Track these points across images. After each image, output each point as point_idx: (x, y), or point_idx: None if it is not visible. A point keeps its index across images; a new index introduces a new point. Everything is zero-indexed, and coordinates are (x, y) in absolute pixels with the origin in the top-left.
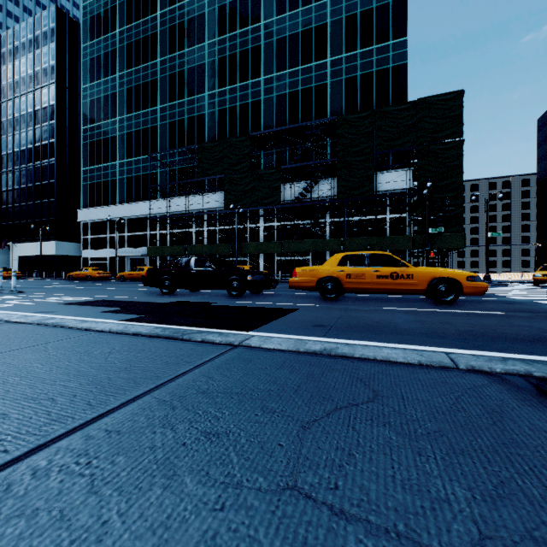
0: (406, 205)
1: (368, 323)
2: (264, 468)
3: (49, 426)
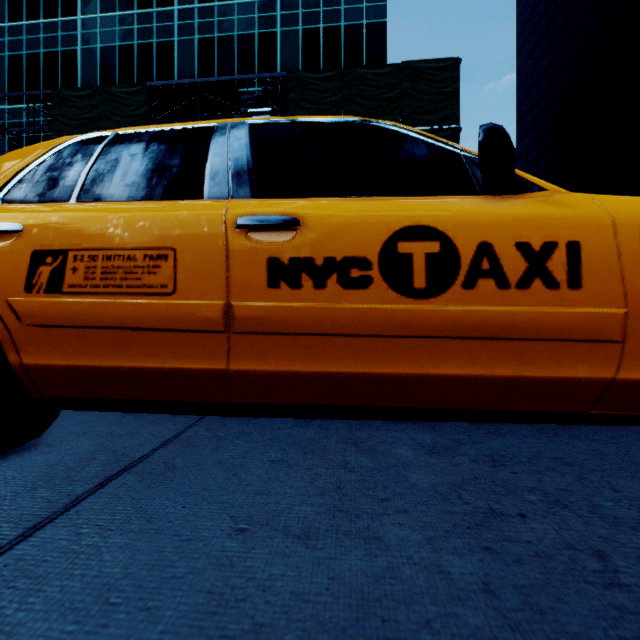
0: None
1: None
2: None
3: None
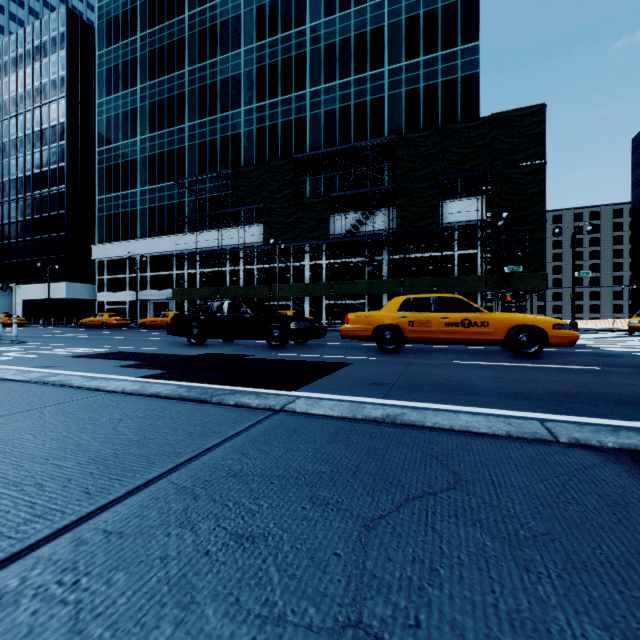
0: (477, 240)
1: (437, 381)
2: (316, 592)
3: (29, 524)
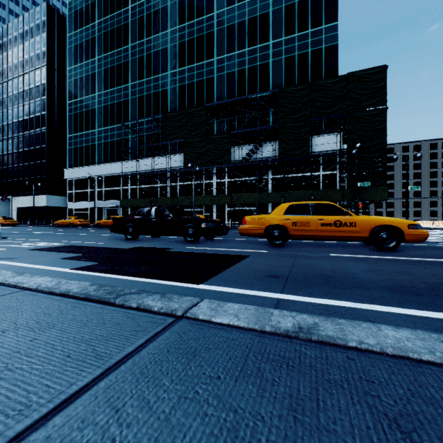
0: (336, 164)
1: (324, 273)
2: None
3: None
